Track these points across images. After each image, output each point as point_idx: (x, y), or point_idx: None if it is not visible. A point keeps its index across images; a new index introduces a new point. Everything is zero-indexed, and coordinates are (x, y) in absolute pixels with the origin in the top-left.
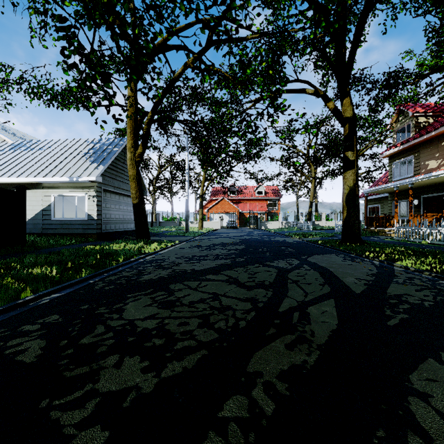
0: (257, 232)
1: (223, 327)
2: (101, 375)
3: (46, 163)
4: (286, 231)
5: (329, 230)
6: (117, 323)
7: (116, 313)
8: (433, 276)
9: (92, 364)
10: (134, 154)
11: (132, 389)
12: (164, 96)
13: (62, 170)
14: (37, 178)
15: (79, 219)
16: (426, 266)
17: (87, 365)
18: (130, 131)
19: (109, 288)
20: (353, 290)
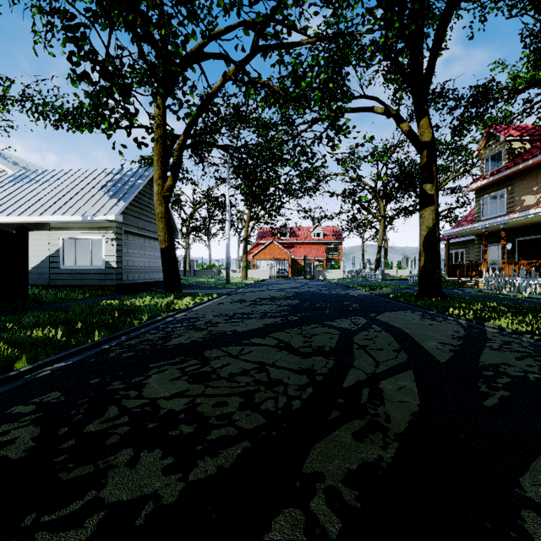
0: (313, 283)
1: (272, 409)
2: (109, 478)
3: (54, 198)
4: (350, 282)
5: (402, 281)
6: (135, 403)
7: (135, 389)
8: (536, 339)
9: (98, 461)
10: (163, 187)
11: (148, 498)
12: (199, 116)
13: (74, 207)
14: (42, 217)
15: (94, 267)
16: (526, 326)
17: (92, 462)
18: (157, 159)
19: (128, 355)
20: (436, 358)
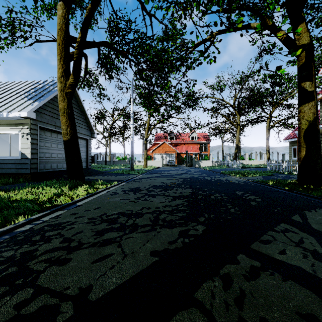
0: (193, 169)
1: None
2: None
3: None
4: (219, 169)
5: (257, 168)
6: None
7: None
8: None
9: None
10: (65, 84)
11: None
12: (94, 10)
13: None
14: None
15: (12, 158)
16: None
17: None
18: (59, 58)
19: None
20: None
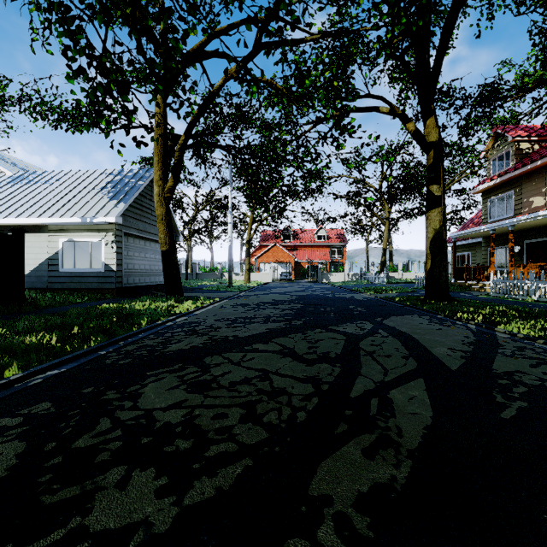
0: (317, 286)
1: (275, 422)
2: (96, 501)
3: (52, 200)
4: (354, 285)
5: (407, 284)
6: (129, 415)
7: (130, 399)
8: None
9: (86, 482)
10: (163, 188)
11: (138, 526)
12: (201, 115)
13: (73, 208)
14: (40, 219)
15: (94, 270)
16: (538, 331)
17: (78, 483)
18: (157, 159)
19: (125, 362)
20: (447, 365)
